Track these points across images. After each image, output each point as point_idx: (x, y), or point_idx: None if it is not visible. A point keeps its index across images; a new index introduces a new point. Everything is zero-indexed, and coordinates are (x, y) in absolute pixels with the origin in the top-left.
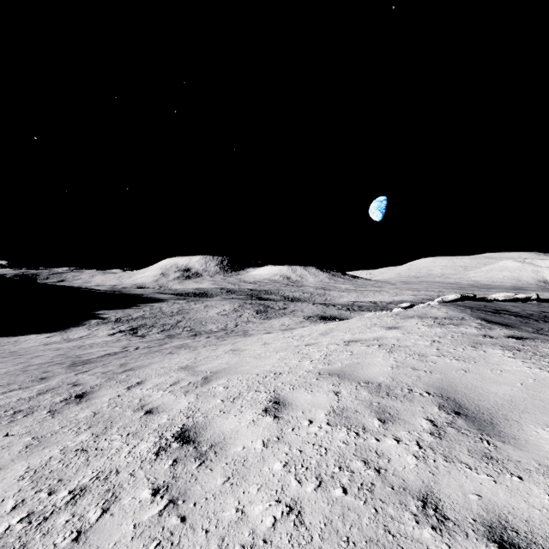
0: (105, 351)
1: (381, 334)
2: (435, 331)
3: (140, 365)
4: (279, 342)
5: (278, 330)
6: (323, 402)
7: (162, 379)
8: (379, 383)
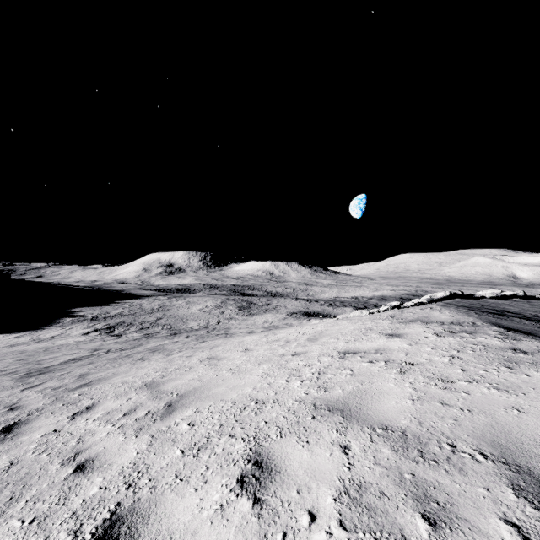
0: (71, 355)
1: (382, 343)
2: (448, 342)
3: (100, 378)
4: (262, 348)
5: (261, 328)
6: (328, 469)
7: (117, 403)
8: (403, 431)
